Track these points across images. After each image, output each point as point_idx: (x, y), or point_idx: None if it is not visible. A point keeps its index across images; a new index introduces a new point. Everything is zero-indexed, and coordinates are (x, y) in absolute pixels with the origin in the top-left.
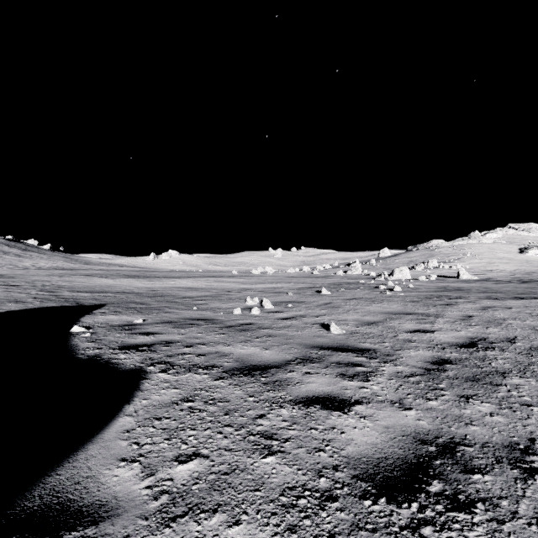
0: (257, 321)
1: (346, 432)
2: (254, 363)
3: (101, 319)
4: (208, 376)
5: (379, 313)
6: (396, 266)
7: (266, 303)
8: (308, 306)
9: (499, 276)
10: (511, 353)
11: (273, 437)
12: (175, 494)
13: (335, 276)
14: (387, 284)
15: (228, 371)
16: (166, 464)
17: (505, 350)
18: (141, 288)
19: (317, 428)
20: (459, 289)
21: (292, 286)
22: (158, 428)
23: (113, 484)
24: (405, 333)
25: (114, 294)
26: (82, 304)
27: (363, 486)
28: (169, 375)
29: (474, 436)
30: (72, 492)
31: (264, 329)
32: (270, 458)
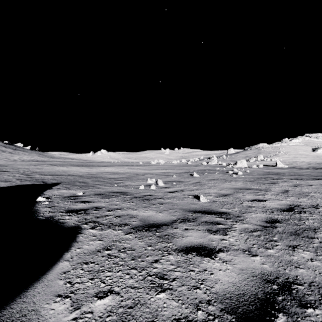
0: (154, 193)
1: (214, 273)
2: (151, 222)
3: (56, 192)
4: (122, 231)
5: (230, 189)
6: (238, 159)
7: (160, 182)
8: (186, 184)
9: (301, 165)
10: (317, 215)
11: (164, 277)
12: None
13: (201, 165)
14: (233, 170)
15: (134, 227)
16: (88, 299)
17: (313, 213)
18: (83, 173)
19: (194, 270)
20: (277, 173)
21: (176, 171)
22: (85, 270)
23: (49, 316)
24: (247, 201)
25: (67, 176)
26: (46, 183)
27: (229, 318)
28: (96, 230)
29: (303, 277)
30: None
31: (158, 199)
32: (162, 294)
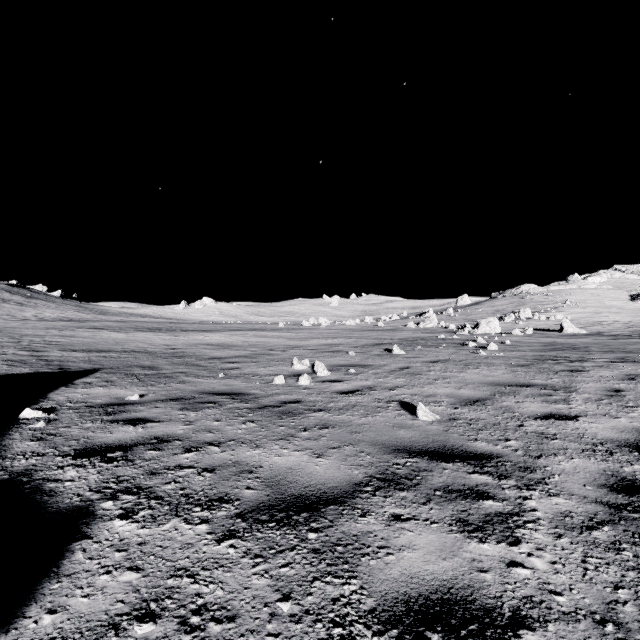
0: (306, 397)
1: None
2: (297, 491)
3: (79, 395)
4: (208, 527)
5: (481, 385)
6: (479, 316)
7: (320, 369)
8: (378, 372)
9: (613, 330)
10: None
11: None
12: None
13: (406, 330)
14: (474, 340)
15: (247, 512)
16: None
17: None
18: (158, 346)
19: None
20: (573, 347)
21: (354, 342)
22: None
23: None
24: (533, 420)
25: (119, 354)
26: (67, 370)
27: None
28: (133, 525)
29: None
30: None
31: (316, 413)
32: None
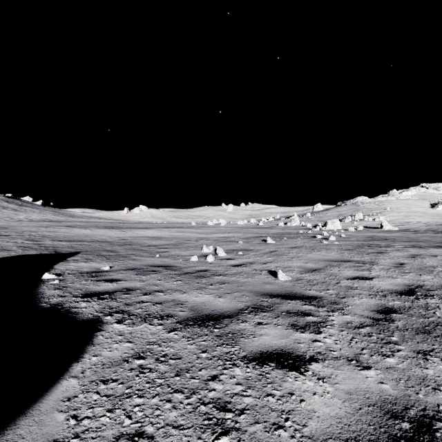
0: (212, 268)
1: (306, 400)
2: (207, 312)
3: (72, 266)
4: (163, 327)
5: (320, 261)
6: (328, 218)
7: (220, 251)
8: (256, 254)
9: (416, 227)
10: None
11: (227, 407)
12: None
13: (278, 227)
14: (322, 234)
15: (182, 321)
16: None
17: None
18: (113, 238)
19: (274, 394)
20: (385, 238)
21: (242, 235)
22: (102, 394)
23: None
24: (346, 280)
25: (89, 243)
26: (59, 252)
27: None
28: (124, 326)
29: None
30: None
31: (217, 276)
32: (223, 440)
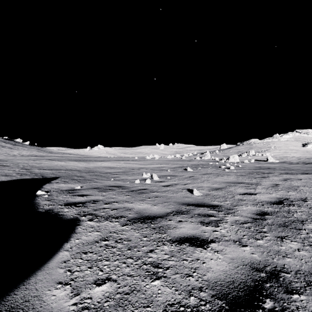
0: (149, 187)
1: (206, 262)
2: (147, 214)
3: (55, 186)
4: (118, 223)
5: (222, 183)
6: (230, 154)
7: (155, 176)
8: (180, 178)
9: (291, 160)
10: (305, 208)
11: (159, 266)
12: (92, 310)
13: (195, 160)
14: (225, 165)
15: (130, 219)
16: (87, 286)
17: (301, 206)
18: (81, 167)
19: (187, 259)
20: (268, 168)
21: (170, 166)
22: (84, 259)
23: (51, 302)
24: (239, 195)
25: (65, 171)
26: (45, 177)
27: (219, 303)
28: (94, 222)
29: (289, 266)
30: (23, 308)
31: (153, 193)
32: (157, 282)
